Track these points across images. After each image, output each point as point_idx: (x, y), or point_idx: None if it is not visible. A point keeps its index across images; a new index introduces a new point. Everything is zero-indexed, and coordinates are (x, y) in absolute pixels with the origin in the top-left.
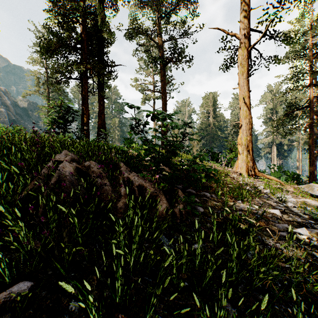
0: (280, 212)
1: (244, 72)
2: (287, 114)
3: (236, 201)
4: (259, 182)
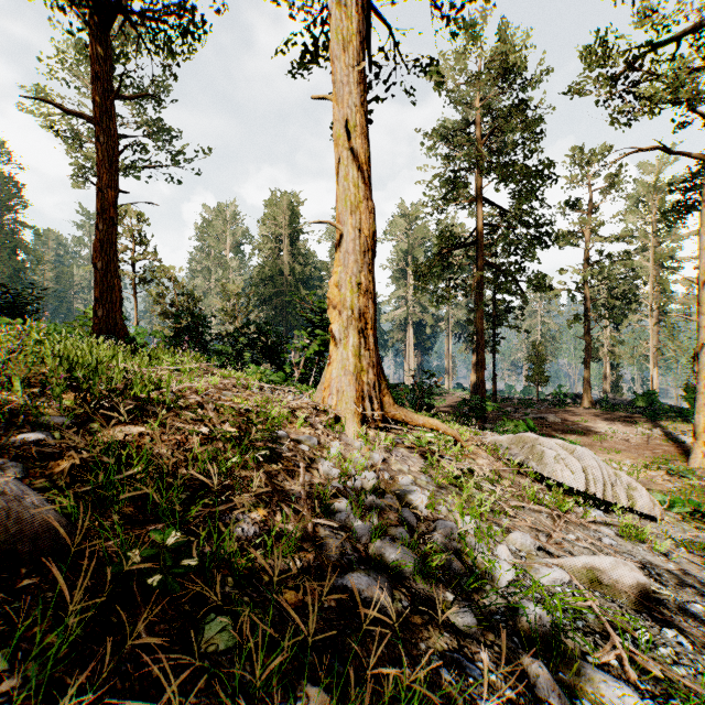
0: None
1: (351, 39)
2: (441, 253)
3: None
4: (400, 450)
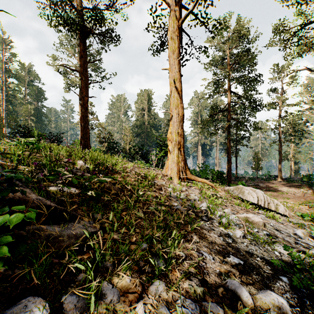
0: (240, 276)
1: (175, 49)
2: (211, 115)
3: (151, 284)
4: (192, 188)
